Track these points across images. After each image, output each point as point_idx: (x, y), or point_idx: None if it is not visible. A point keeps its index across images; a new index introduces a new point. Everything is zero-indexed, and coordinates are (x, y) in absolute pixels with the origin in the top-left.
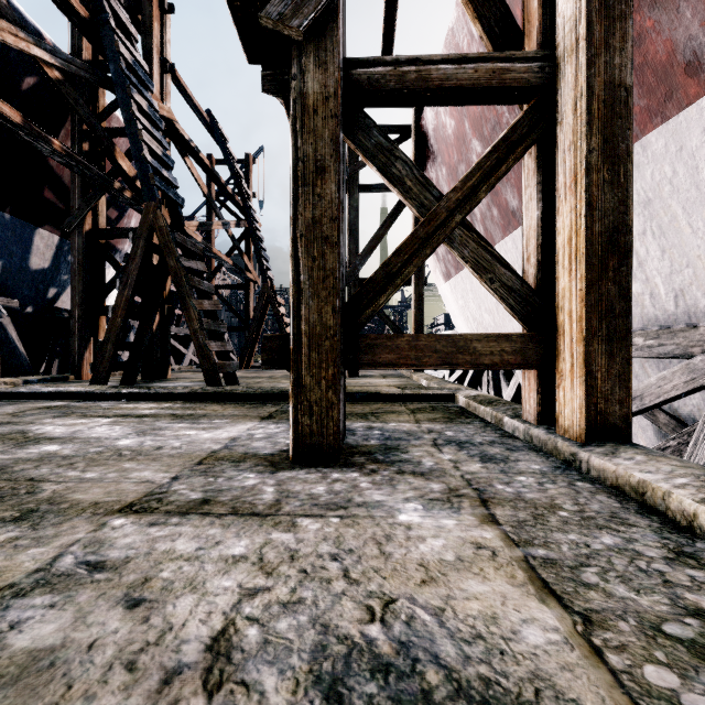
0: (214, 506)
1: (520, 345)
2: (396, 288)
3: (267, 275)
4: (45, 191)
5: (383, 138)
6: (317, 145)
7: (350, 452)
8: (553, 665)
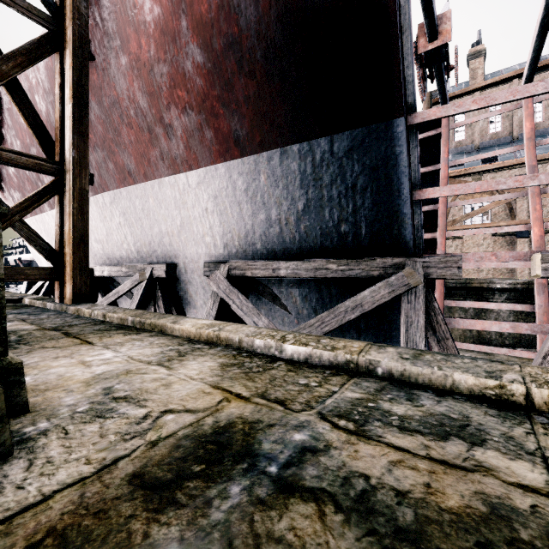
0: None
1: (49, 271)
2: None
3: None
4: None
5: None
6: None
7: None
8: (29, 328)
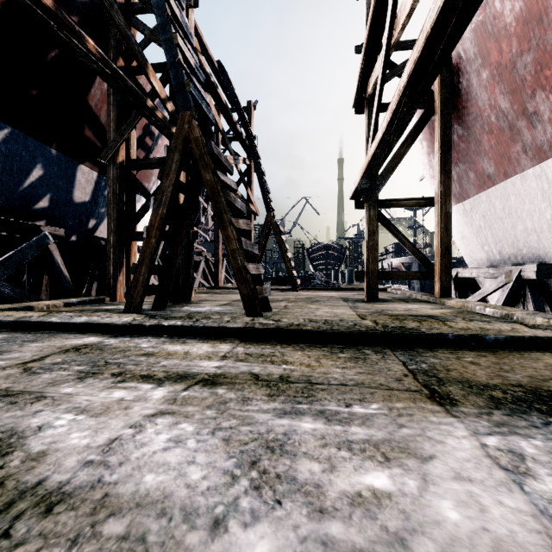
0: None
1: None
2: None
3: (270, 206)
4: (85, 129)
5: None
6: None
7: None
8: None
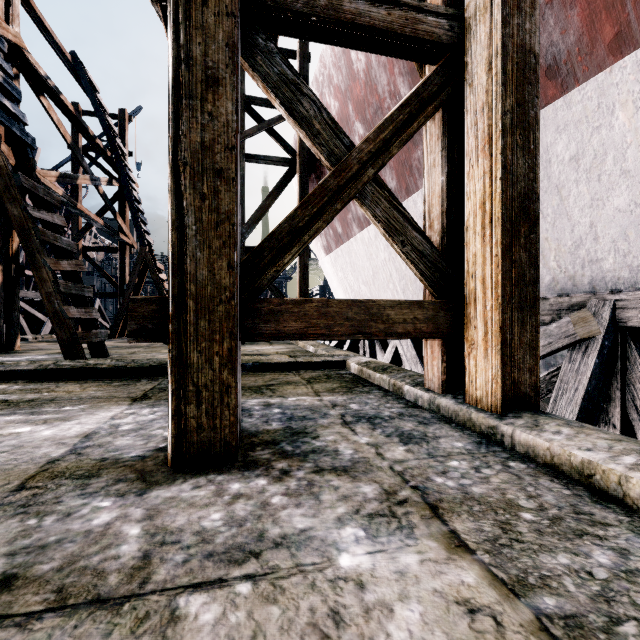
0: (20, 592)
1: (432, 312)
2: (303, 245)
3: (145, 239)
4: None
5: (288, 68)
6: (208, 48)
7: (250, 443)
8: None
